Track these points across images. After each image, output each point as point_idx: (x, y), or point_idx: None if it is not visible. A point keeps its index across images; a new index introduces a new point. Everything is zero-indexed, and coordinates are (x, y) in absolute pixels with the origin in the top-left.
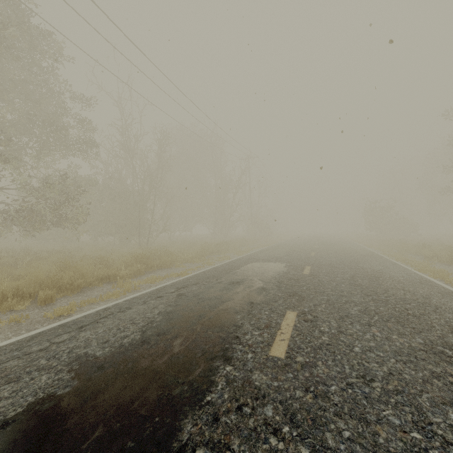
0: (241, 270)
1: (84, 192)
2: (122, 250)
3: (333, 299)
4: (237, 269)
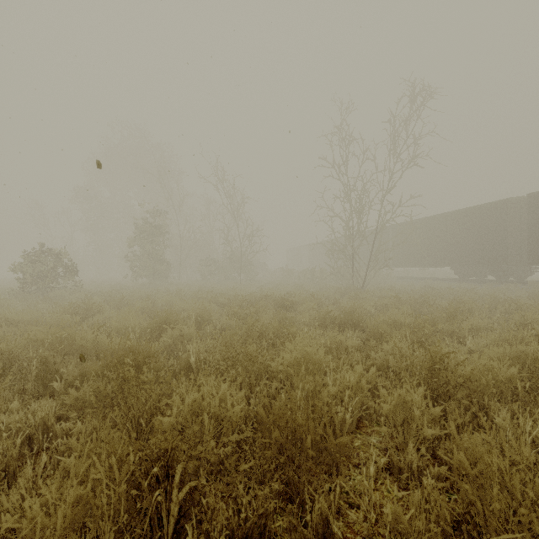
0: None
1: None
2: None
3: None
4: None
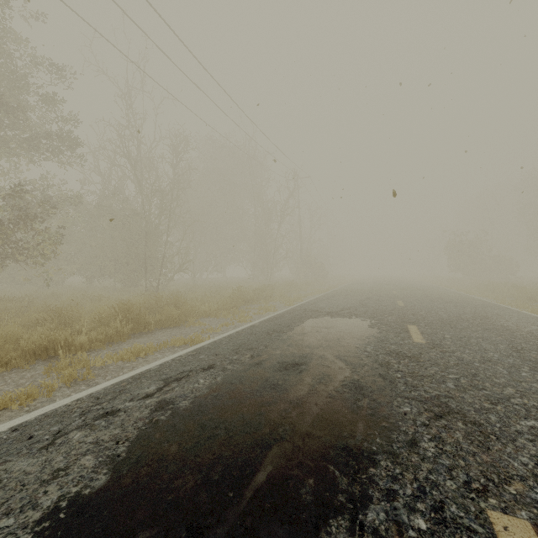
0: (296, 334)
1: (54, 209)
2: (117, 297)
3: None
4: (289, 330)
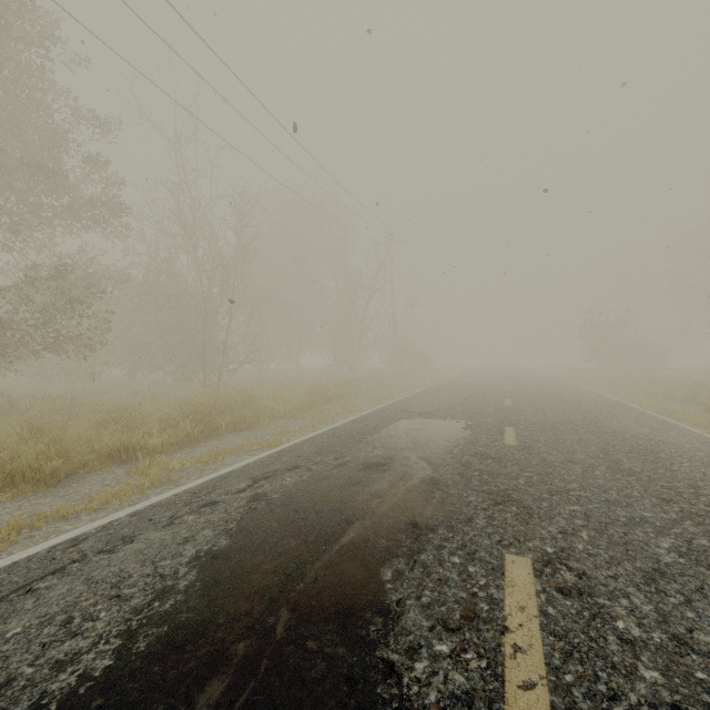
0: (382, 436)
1: (101, 291)
2: (172, 394)
3: (597, 512)
4: (375, 433)
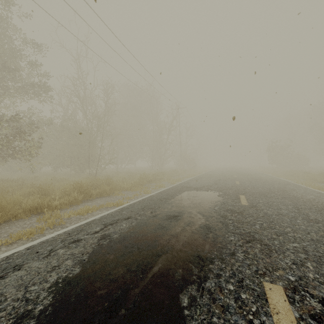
0: (176, 200)
1: (36, 128)
2: (73, 179)
3: (310, 248)
4: (172, 198)
